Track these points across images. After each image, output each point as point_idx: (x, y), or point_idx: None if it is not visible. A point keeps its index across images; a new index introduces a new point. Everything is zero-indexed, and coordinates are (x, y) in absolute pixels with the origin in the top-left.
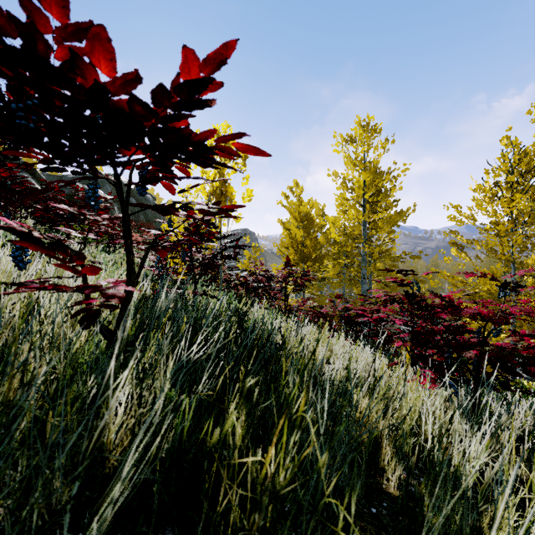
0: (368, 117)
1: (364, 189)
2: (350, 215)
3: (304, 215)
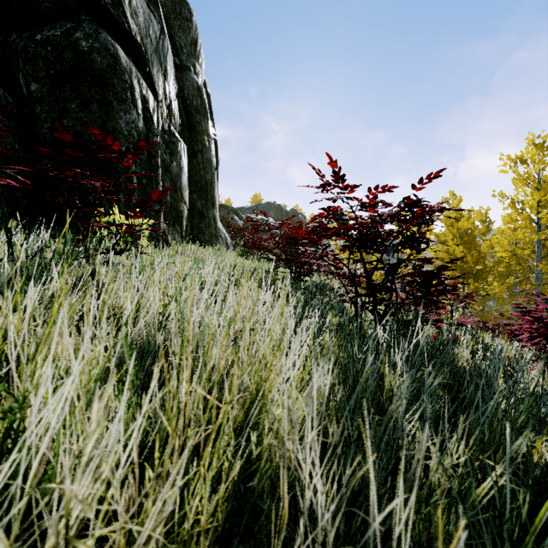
0: (542, 138)
1: (538, 206)
2: (520, 235)
3: (464, 230)
